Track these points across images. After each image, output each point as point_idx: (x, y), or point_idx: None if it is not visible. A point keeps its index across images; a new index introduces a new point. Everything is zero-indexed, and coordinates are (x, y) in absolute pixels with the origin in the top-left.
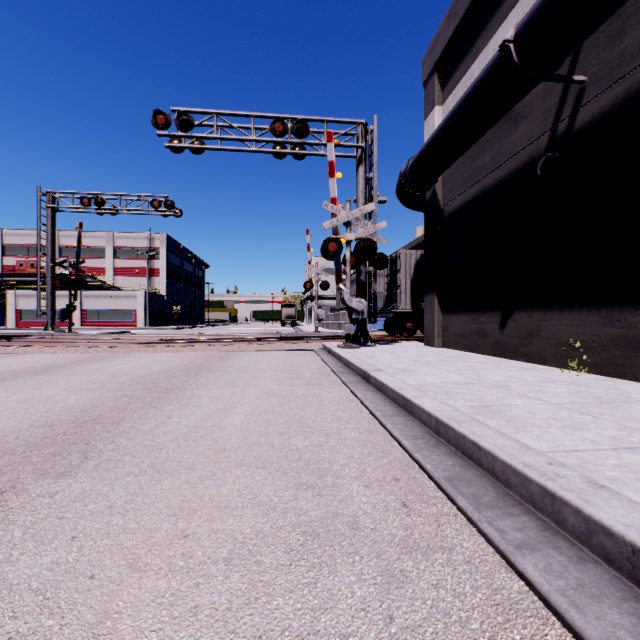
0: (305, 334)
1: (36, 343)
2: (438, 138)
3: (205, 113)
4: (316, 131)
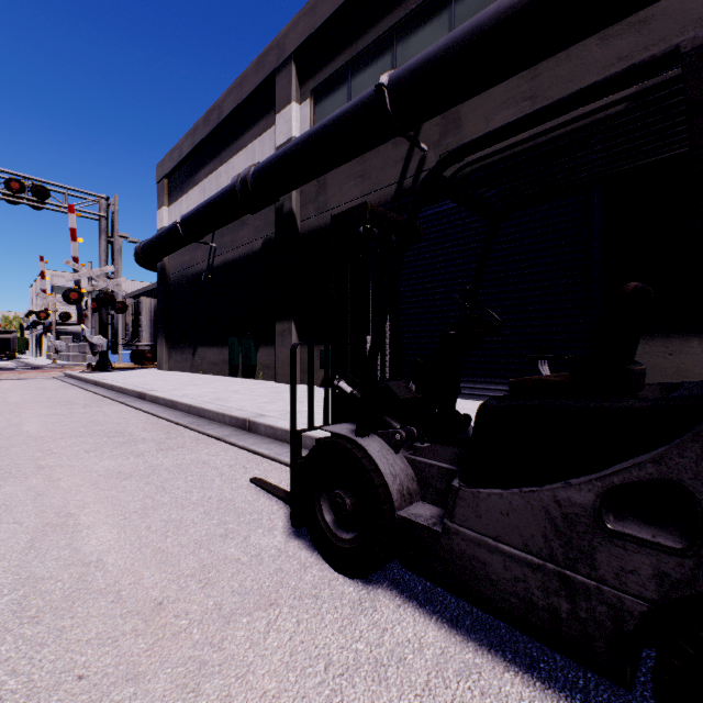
0: (41, 366)
1: None
2: (155, 242)
3: None
4: (57, 191)
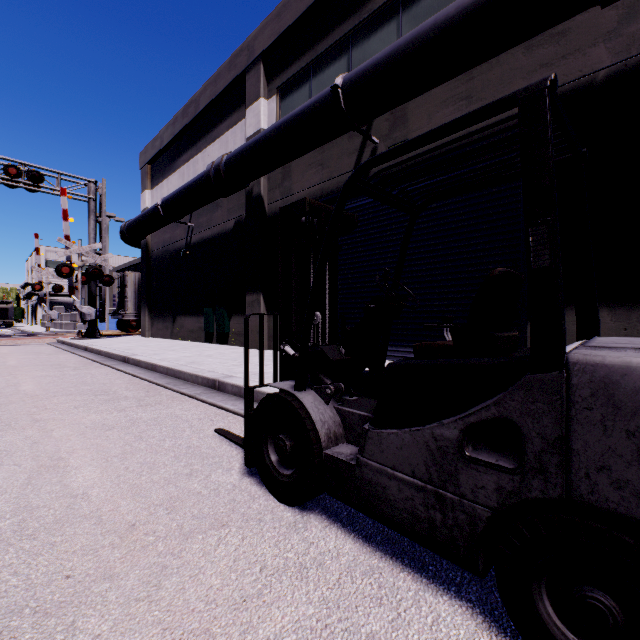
0: (36, 333)
1: None
2: (139, 222)
3: None
4: (51, 175)
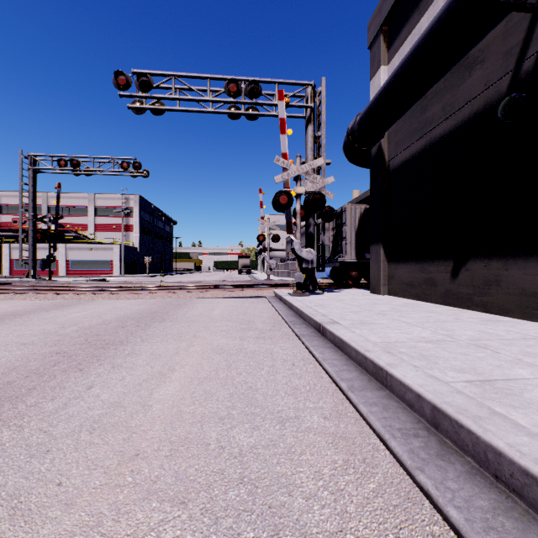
0: (258, 282)
1: (9, 290)
2: (389, 88)
3: (164, 75)
4: (268, 93)
